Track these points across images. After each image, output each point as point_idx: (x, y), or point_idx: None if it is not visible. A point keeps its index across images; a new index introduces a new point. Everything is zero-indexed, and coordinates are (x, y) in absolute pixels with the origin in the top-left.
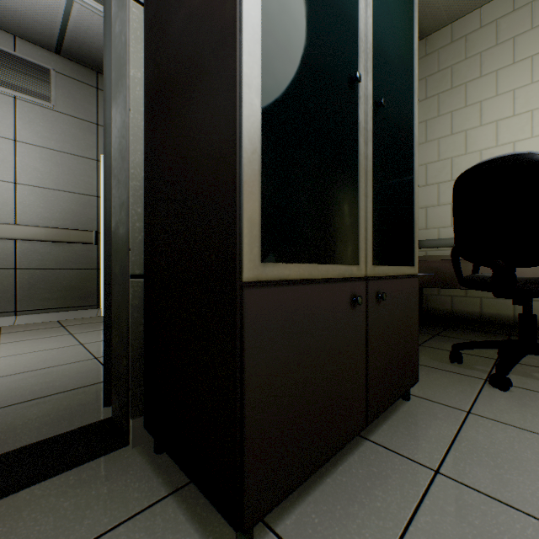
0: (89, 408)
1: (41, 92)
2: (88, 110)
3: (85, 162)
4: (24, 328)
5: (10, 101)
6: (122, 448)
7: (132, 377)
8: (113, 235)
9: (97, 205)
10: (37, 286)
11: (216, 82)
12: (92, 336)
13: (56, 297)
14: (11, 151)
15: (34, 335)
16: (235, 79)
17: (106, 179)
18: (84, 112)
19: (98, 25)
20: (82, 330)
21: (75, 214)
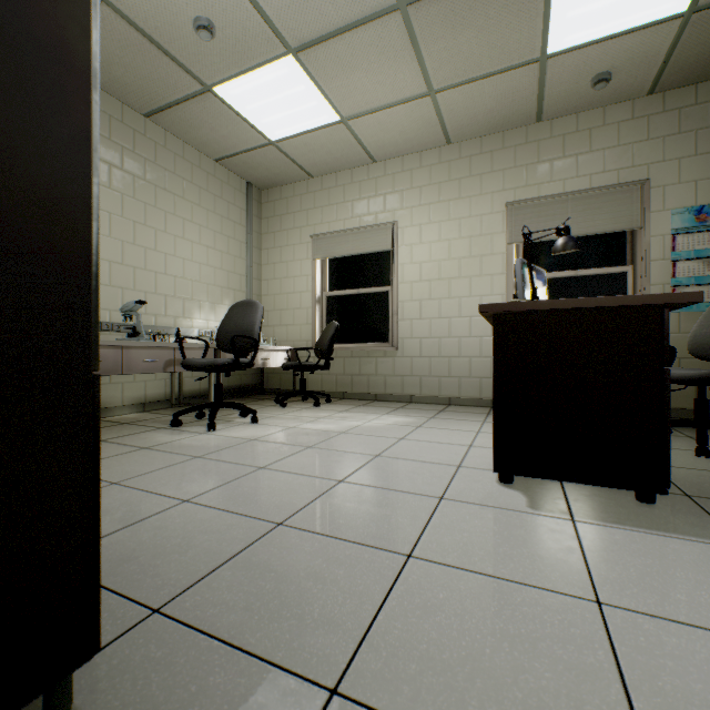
0: None
1: None
2: None
3: None
4: None
5: None
6: None
7: None
8: None
9: None
10: None
11: (41, 93)
12: None
13: None
14: None
15: None
16: (90, 136)
17: None
18: None
19: None
20: None
21: None
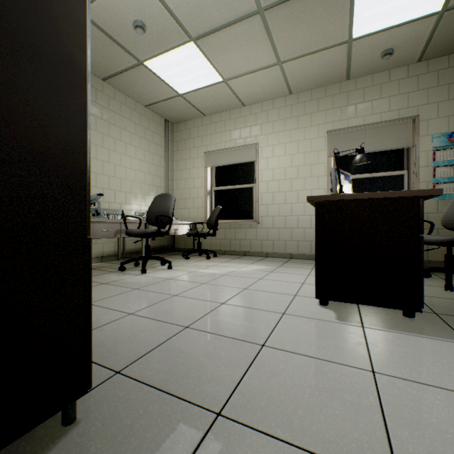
0: None
1: None
2: None
3: None
4: None
5: None
6: None
7: None
8: None
9: None
10: None
11: (62, 87)
12: None
13: None
14: None
15: None
16: (86, 108)
17: None
18: None
19: None
20: None
21: None
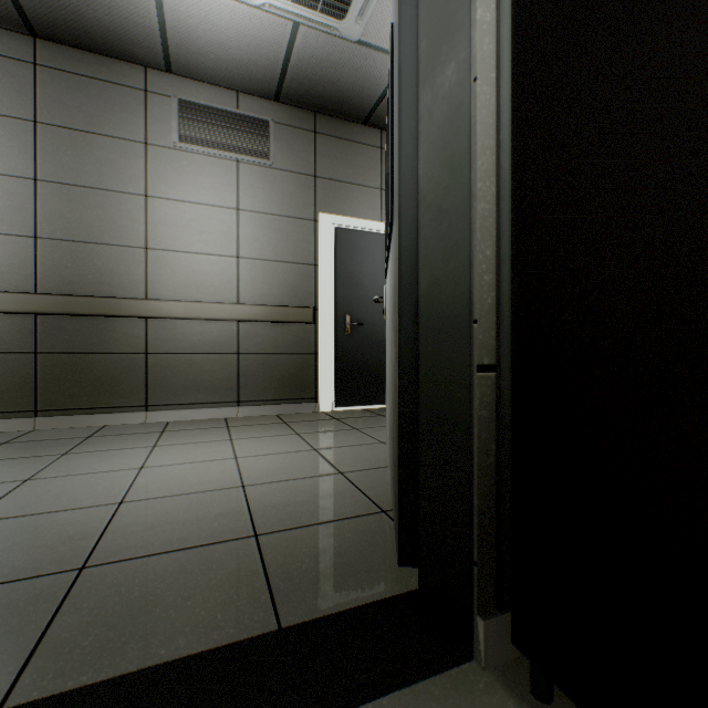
0: (371, 561)
1: (261, 149)
2: (305, 161)
3: (302, 224)
4: (247, 422)
5: (233, 166)
6: (464, 664)
7: (478, 544)
8: (422, 301)
9: (314, 275)
10: (257, 374)
11: None
12: (321, 439)
13: (275, 387)
14: (234, 222)
15: (260, 432)
16: None
17: (400, 217)
18: (301, 164)
19: (323, 48)
20: (306, 430)
21: (292, 288)
